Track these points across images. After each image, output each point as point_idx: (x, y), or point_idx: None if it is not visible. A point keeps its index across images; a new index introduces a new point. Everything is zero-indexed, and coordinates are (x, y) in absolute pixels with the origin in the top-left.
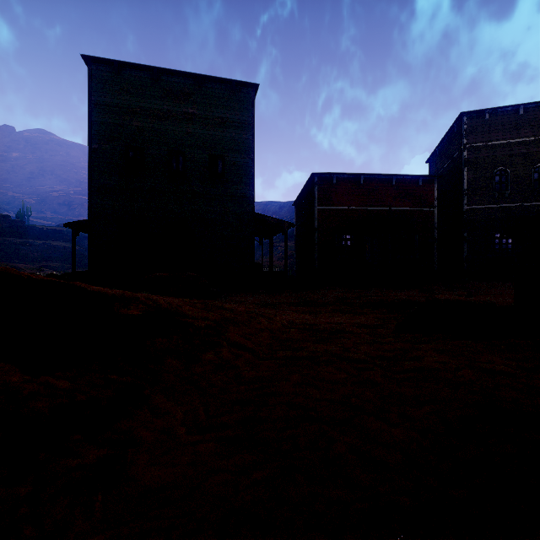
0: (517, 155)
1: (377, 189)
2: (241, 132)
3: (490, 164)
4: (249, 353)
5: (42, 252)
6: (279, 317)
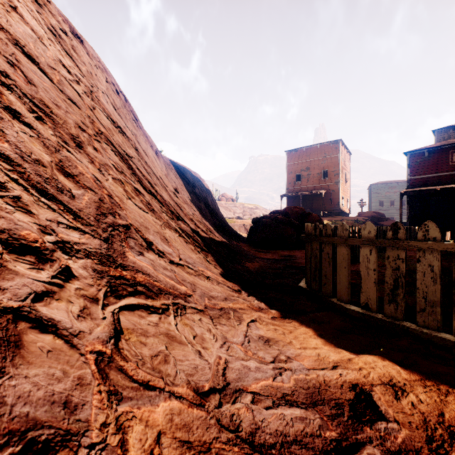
0: None
1: None
2: None
3: None
4: None
5: None
6: None
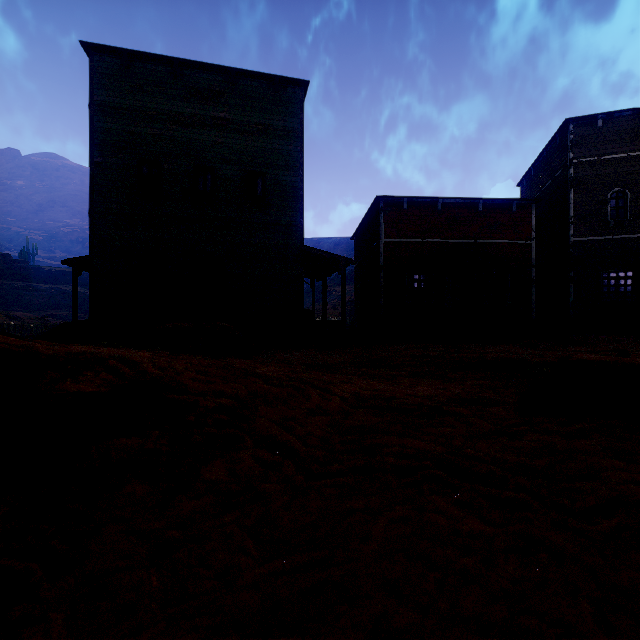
0: (639, 172)
1: (459, 216)
2: (287, 143)
3: (604, 184)
4: (289, 459)
5: (49, 298)
6: (338, 387)
